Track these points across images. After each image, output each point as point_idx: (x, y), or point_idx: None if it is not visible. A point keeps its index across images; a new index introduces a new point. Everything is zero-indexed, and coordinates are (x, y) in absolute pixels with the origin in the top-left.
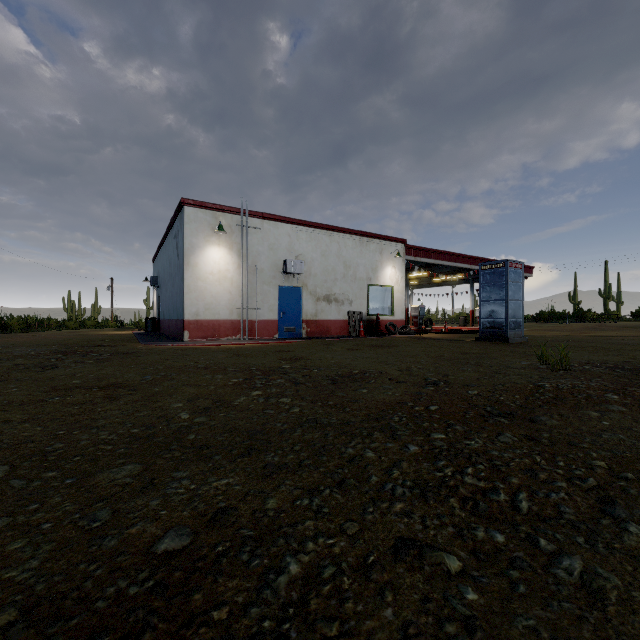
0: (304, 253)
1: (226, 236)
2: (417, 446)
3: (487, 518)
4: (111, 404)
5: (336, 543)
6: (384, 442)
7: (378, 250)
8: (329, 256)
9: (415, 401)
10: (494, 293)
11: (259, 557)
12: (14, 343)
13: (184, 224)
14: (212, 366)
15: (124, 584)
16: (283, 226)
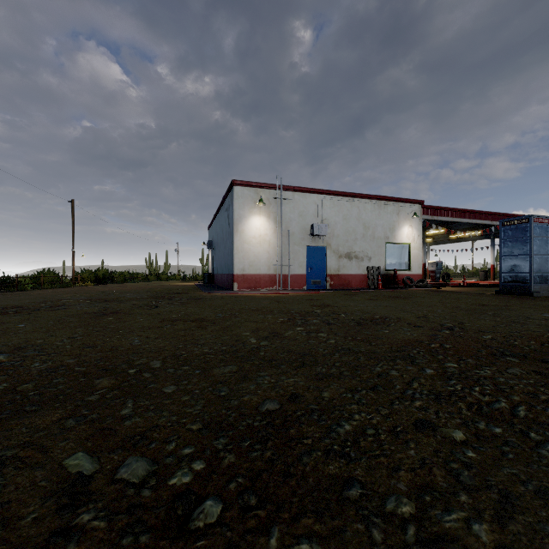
0: (328, 218)
1: (265, 207)
2: (432, 370)
3: (489, 418)
4: (203, 331)
5: (373, 418)
6: (405, 366)
7: (395, 211)
8: (350, 219)
9: (431, 341)
10: (516, 248)
11: (324, 418)
12: (123, 290)
13: (234, 200)
14: (262, 309)
15: (250, 421)
16: (310, 196)
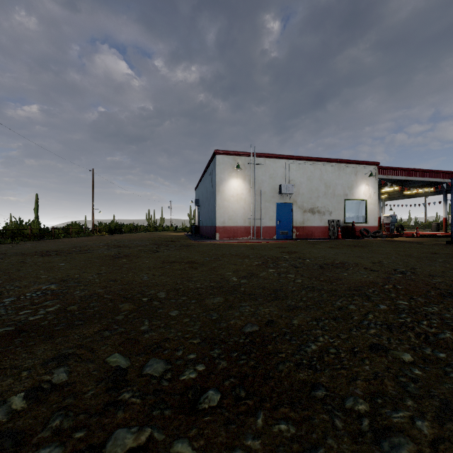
0: (294, 179)
1: (241, 171)
2: (385, 306)
3: (434, 346)
4: (195, 271)
5: (335, 340)
6: (361, 302)
7: (353, 172)
8: (313, 180)
9: (385, 282)
10: None
11: (295, 339)
12: (130, 239)
13: (216, 166)
14: (240, 254)
15: (236, 338)
16: (279, 161)
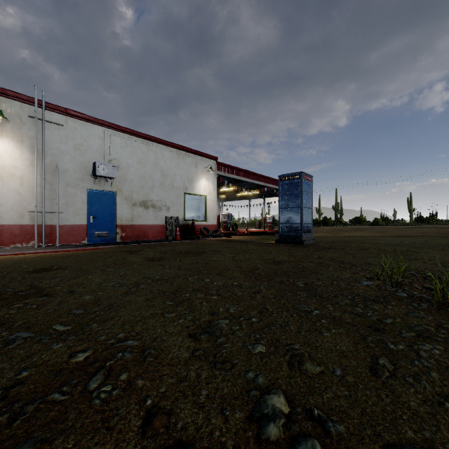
0: (118, 158)
1: (12, 126)
2: None
3: None
4: None
5: None
6: None
7: (194, 163)
8: (146, 164)
9: None
10: (291, 201)
11: None
12: None
13: None
14: None
15: None
16: (93, 127)
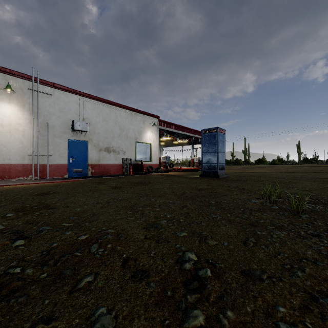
0: (89, 117)
1: (17, 96)
2: None
3: None
4: None
5: None
6: None
7: (142, 121)
8: (109, 121)
9: None
10: (210, 147)
11: None
12: None
13: None
14: None
15: None
16: (72, 96)
